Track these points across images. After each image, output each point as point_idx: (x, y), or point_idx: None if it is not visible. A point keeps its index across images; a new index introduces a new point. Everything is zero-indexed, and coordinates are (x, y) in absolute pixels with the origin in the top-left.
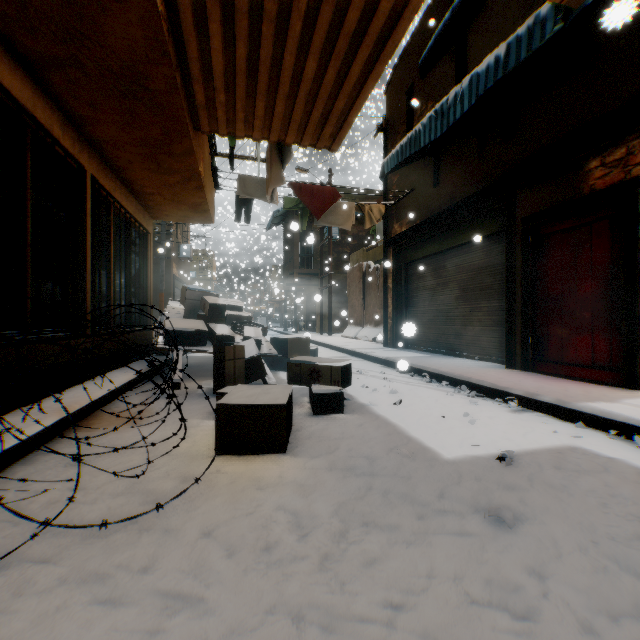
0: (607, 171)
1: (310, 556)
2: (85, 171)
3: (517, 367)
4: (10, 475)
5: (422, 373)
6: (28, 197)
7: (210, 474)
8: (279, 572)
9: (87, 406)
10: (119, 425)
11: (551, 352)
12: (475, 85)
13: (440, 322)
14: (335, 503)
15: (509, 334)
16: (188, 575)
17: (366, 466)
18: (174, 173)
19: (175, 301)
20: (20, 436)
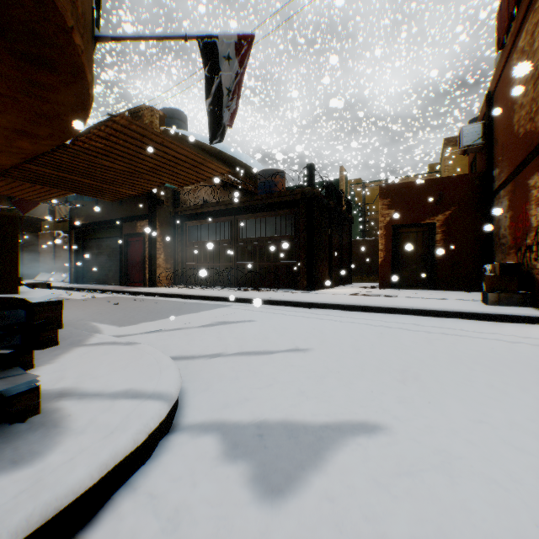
0: (141, 228)
1: None
2: None
3: (123, 285)
4: None
5: (86, 290)
6: None
7: None
8: None
9: None
10: None
11: (132, 279)
12: None
13: (100, 270)
14: None
15: (121, 274)
16: None
17: None
18: None
19: None
20: None
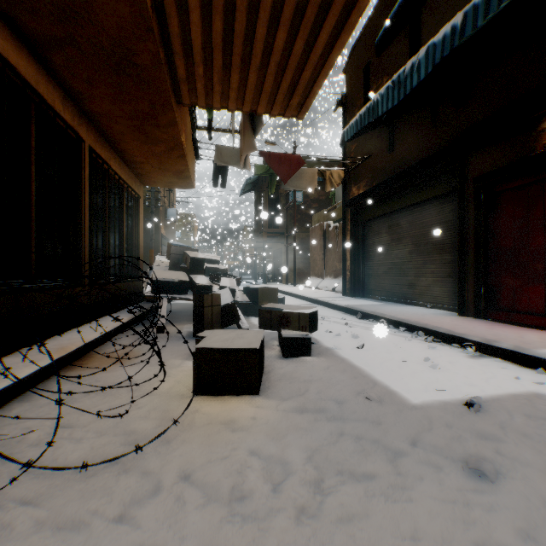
0: None
1: (286, 508)
2: (83, 141)
3: (469, 315)
4: (7, 411)
5: (380, 319)
6: (32, 163)
7: (188, 414)
8: (255, 526)
9: (82, 347)
10: (109, 364)
11: (503, 301)
12: (431, 54)
13: (394, 274)
14: (308, 448)
15: (461, 284)
16: (162, 526)
17: (336, 409)
18: (160, 143)
19: (162, 256)
20: (18, 375)
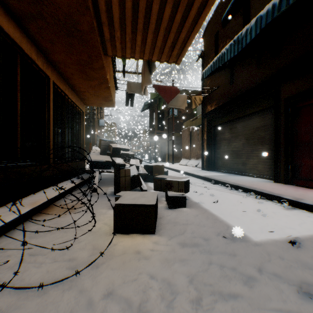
0: None
1: None
2: (49, 78)
3: (281, 182)
4: None
5: (225, 184)
6: (18, 90)
7: (110, 247)
8: None
9: (47, 201)
10: (63, 212)
11: (303, 174)
12: (259, 23)
13: (233, 157)
14: (189, 273)
15: (276, 163)
16: None
17: (205, 244)
18: (94, 79)
19: (96, 146)
20: (6, 220)
